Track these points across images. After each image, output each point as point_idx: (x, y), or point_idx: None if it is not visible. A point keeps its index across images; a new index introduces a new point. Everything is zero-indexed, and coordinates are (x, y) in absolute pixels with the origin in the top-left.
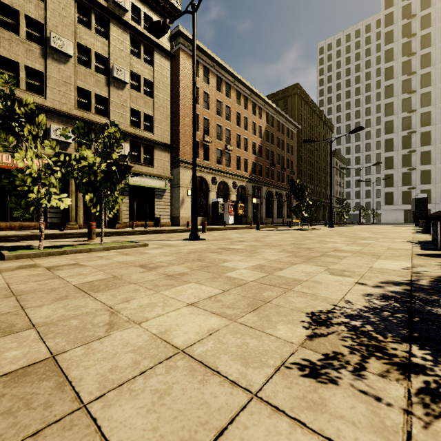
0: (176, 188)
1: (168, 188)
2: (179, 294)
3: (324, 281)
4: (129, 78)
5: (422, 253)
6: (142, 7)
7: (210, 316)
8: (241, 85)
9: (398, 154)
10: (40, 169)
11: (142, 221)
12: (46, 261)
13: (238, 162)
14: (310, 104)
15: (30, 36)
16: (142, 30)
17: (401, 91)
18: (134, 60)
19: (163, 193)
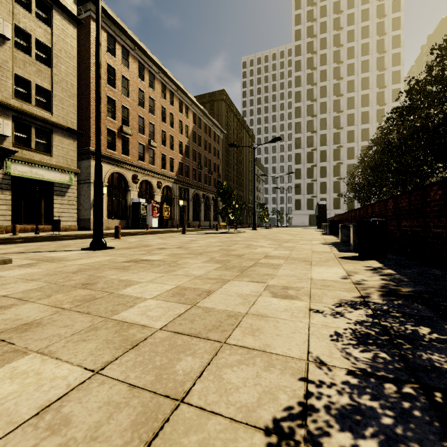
0: (85, 184)
1: (73, 183)
2: None
3: (270, 312)
4: (11, 33)
5: (343, 256)
6: None
7: None
8: (167, 78)
9: (304, 167)
10: None
11: (34, 224)
12: None
13: (163, 161)
14: (235, 112)
15: None
16: None
17: (306, 114)
18: (21, 11)
19: (66, 190)
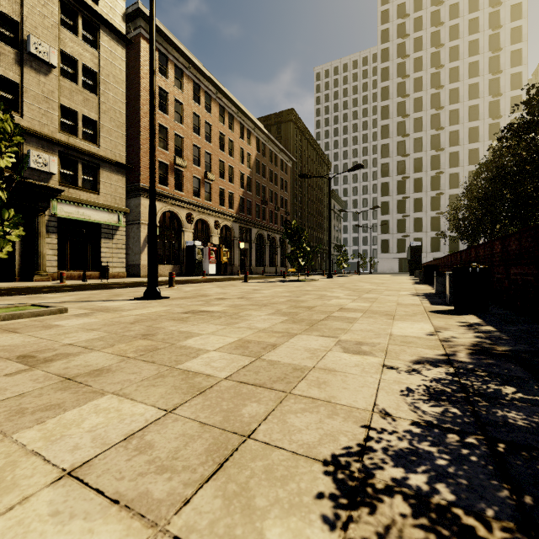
0: (134, 225)
1: (122, 225)
2: (59, 436)
3: (338, 367)
4: (57, 60)
5: (435, 310)
6: None
7: (102, 519)
8: (225, 99)
9: (394, 200)
10: None
11: (81, 271)
12: None
13: (221, 196)
14: (306, 135)
15: None
16: None
17: (396, 134)
18: (67, 35)
19: (115, 232)
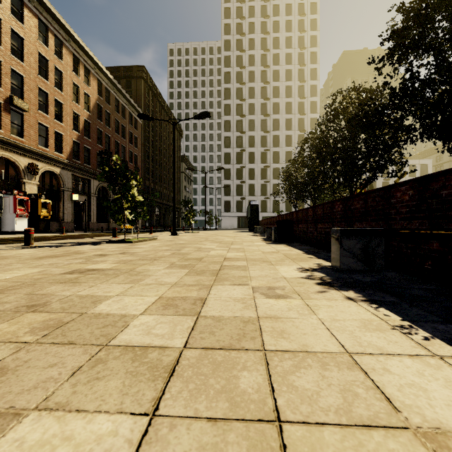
0: None
1: None
2: None
3: None
4: None
5: None
6: None
7: None
8: (49, 16)
9: (234, 168)
10: None
11: None
12: None
13: (43, 135)
14: (158, 97)
15: None
16: None
17: (236, 113)
18: None
19: None
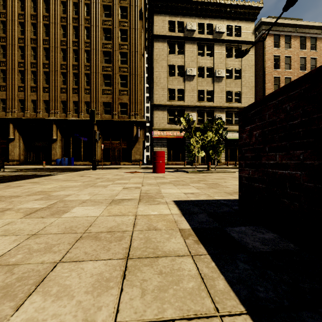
0: None
1: None
2: None
3: None
4: (225, 73)
5: None
6: (233, 23)
7: None
8: None
9: None
10: (183, 136)
11: (233, 161)
12: (200, 174)
13: None
14: None
15: (179, 74)
16: (233, 38)
17: None
18: (228, 60)
19: None
